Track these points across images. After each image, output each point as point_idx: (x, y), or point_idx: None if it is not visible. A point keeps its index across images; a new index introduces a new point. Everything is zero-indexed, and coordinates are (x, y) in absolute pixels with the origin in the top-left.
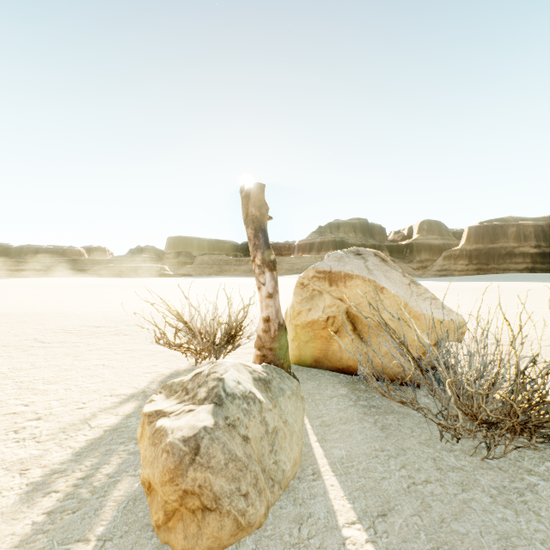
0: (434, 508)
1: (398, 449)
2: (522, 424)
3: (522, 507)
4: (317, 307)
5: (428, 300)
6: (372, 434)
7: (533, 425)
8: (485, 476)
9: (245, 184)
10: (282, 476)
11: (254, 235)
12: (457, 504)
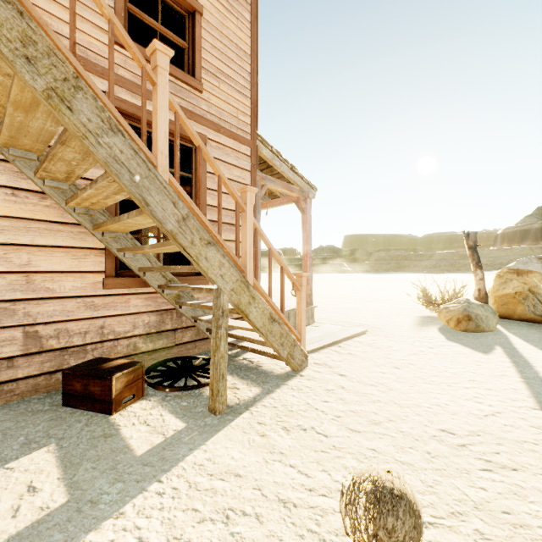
0: None
1: (541, 334)
2: None
3: None
4: (508, 287)
5: None
6: (532, 331)
7: None
8: None
9: (465, 230)
10: (489, 327)
11: (472, 254)
12: None
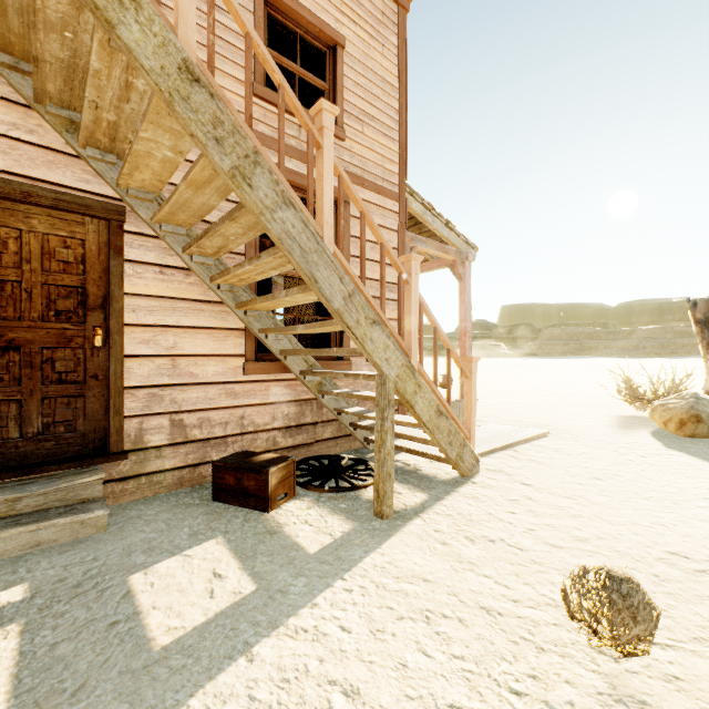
0: None
1: None
2: None
3: None
4: None
5: None
6: None
7: None
8: None
9: (689, 297)
10: None
11: (700, 331)
12: None
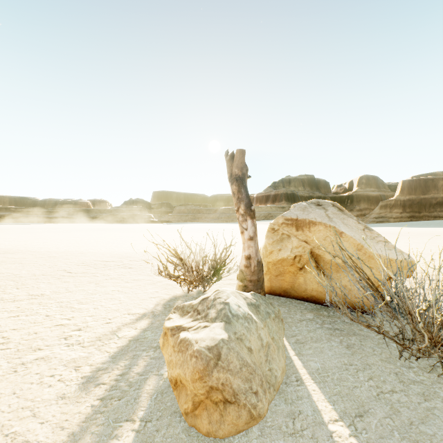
0: (402, 413)
1: (364, 364)
2: None
3: None
4: (286, 247)
5: (380, 243)
6: (340, 351)
7: None
8: None
9: (228, 150)
10: (275, 381)
11: (238, 190)
12: (422, 411)
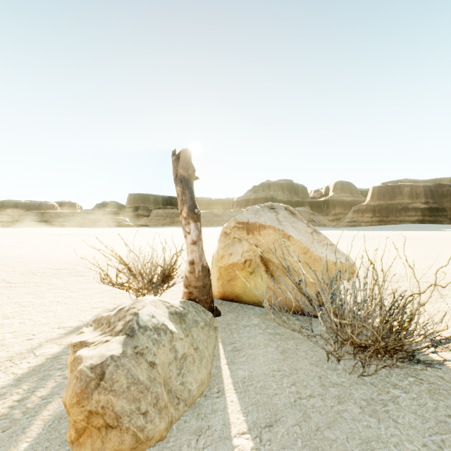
0: (313, 418)
1: (292, 369)
2: (383, 347)
3: (384, 416)
4: (237, 252)
5: (326, 246)
6: (273, 357)
7: (392, 349)
8: (359, 390)
9: (176, 149)
10: (188, 395)
11: (182, 192)
12: (332, 415)
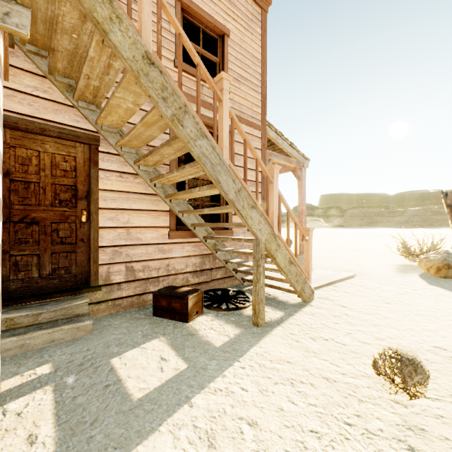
0: None
1: None
2: None
3: None
4: None
5: None
6: None
7: None
8: None
9: (443, 190)
10: None
11: (450, 211)
12: None
